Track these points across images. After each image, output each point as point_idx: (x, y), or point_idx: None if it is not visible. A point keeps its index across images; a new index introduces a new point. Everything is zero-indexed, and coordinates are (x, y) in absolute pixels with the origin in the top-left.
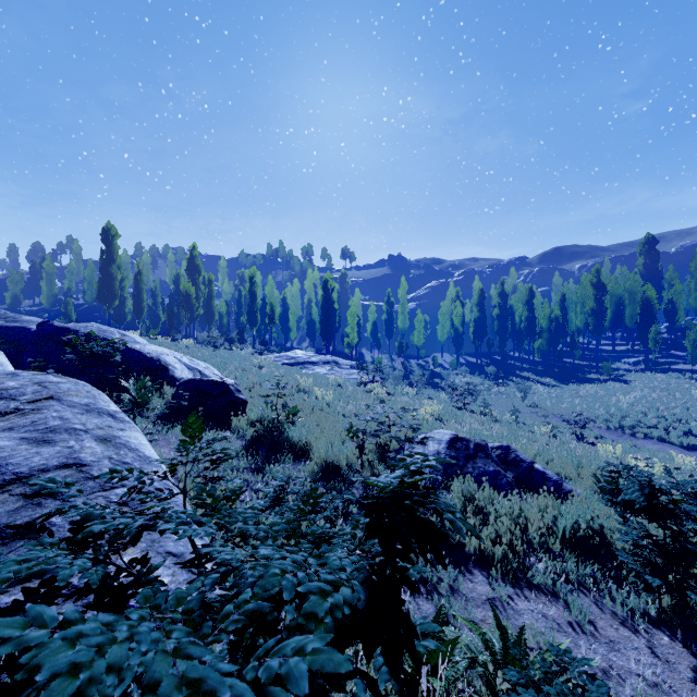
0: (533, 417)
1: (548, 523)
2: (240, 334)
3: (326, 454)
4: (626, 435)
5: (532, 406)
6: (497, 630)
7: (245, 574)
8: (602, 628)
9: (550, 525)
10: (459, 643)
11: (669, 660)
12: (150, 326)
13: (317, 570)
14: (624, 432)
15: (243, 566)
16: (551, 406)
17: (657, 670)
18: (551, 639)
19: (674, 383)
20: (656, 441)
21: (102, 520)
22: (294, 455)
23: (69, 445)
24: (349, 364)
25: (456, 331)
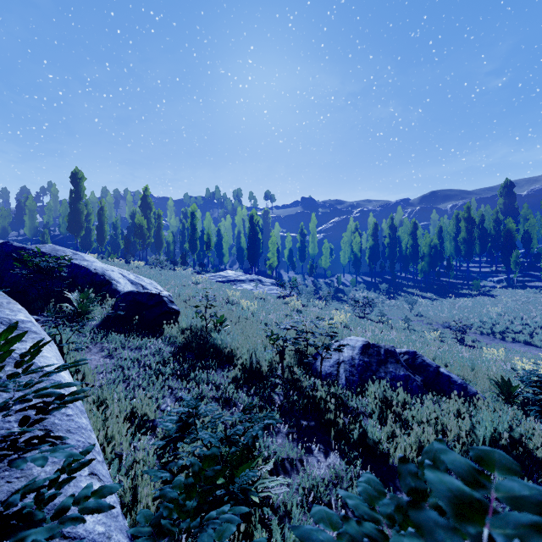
0: (419, 324)
1: (466, 430)
2: (182, 258)
3: (248, 361)
4: (497, 339)
5: (418, 316)
6: None
7: None
8: None
9: (468, 432)
10: None
11: None
12: (112, 252)
13: None
14: (495, 337)
15: None
16: (434, 316)
17: None
18: None
19: (532, 297)
20: (522, 344)
21: None
22: (219, 361)
23: None
24: (270, 282)
25: (355, 256)
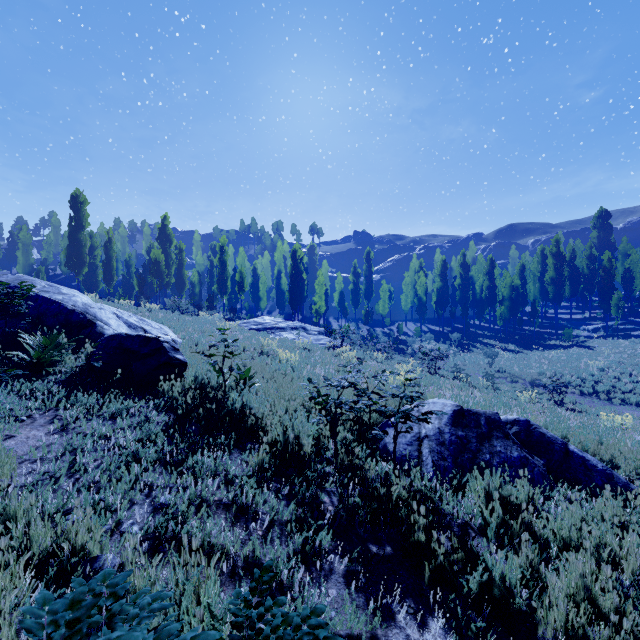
0: (502, 383)
1: None
2: (209, 302)
3: (282, 437)
4: (602, 400)
5: (500, 372)
6: None
7: None
8: None
9: None
10: None
11: None
12: (123, 294)
13: None
14: (599, 398)
15: None
16: (519, 372)
17: None
18: None
19: (639, 349)
20: (634, 407)
21: None
22: (238, 437)
23: None
24: (316, 330)
25: (420, 300)
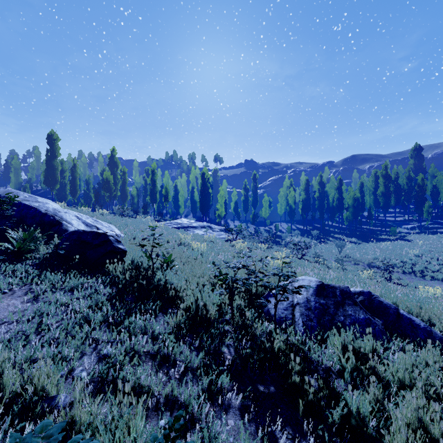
0: (348, 265)
1: None
2: (144, 208)
3: (194, 304)
4: (418, 277)
5: (346, 257)
6: None
7: None
8: None
9: None
10: None
11: None
12: (84, 203)
13: None
14: (416, 275)
15: None
16: (360, 257)
17: None
18: None
19: None
20: (441, 282)
21: None
22: (162, 304)
23: None
24: (219, 228)
25: (290, 207)
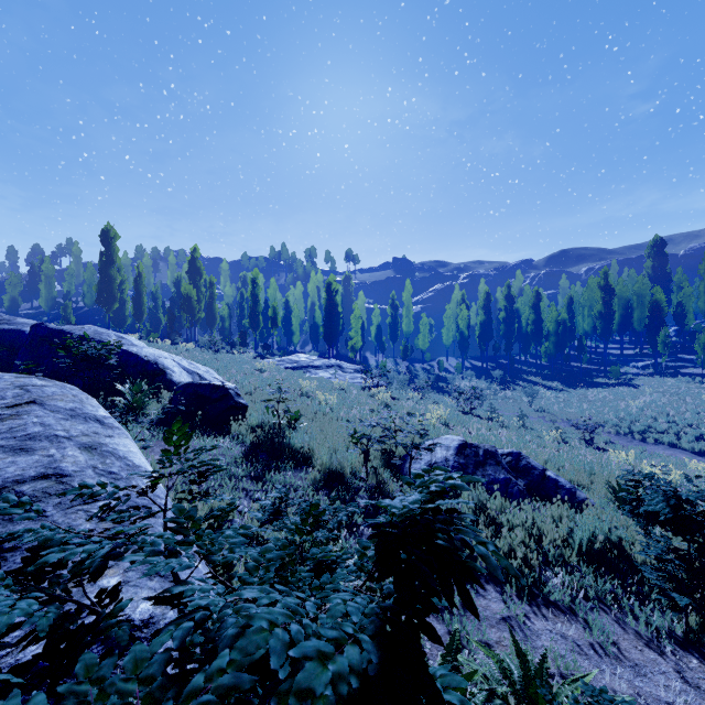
0: (540, 422)
1: (563, 534)
2: (242, 338)
3: (329, 461)
4: (636, 440)
5: (539, 411)
6: (514, 653)
7: (225, 623)
8: (626, 650)
9: (566, 536)
10: (475, 673)
11: (699, 686)
12: (151, 329)
13: (316, 613)
14: (634, 438)
15: (224, 611)
16: (559, 411)
17: (687, 697)
18: (572, 663)
19: (684, 388)
20: (666, 447)
21: (62, 547)
22: (296, 462)
23: (49, 454)
24: (352, 368)
25: (462, 335)
